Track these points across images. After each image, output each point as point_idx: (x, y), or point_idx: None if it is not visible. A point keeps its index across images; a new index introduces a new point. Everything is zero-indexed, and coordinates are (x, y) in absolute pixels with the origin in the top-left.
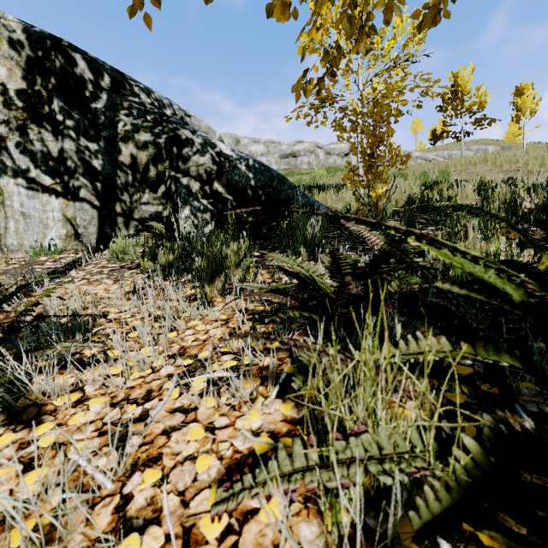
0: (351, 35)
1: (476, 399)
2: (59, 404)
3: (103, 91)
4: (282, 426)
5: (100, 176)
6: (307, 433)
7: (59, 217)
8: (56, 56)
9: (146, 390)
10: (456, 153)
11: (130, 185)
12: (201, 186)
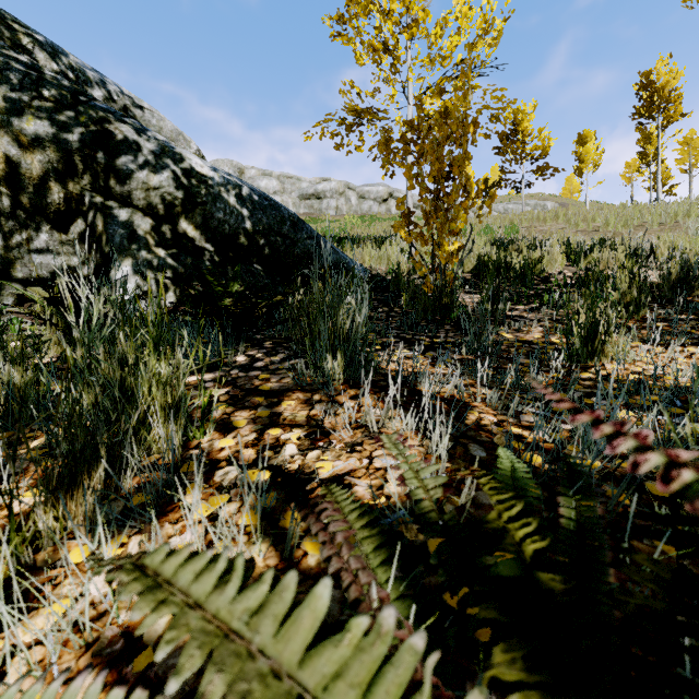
0: None
1: None
2: None
3: None
4: None
5: None
6: None
7: None
8: None
9: None
10: (513, 208)
11: (5, 214)
12: (156, 225)
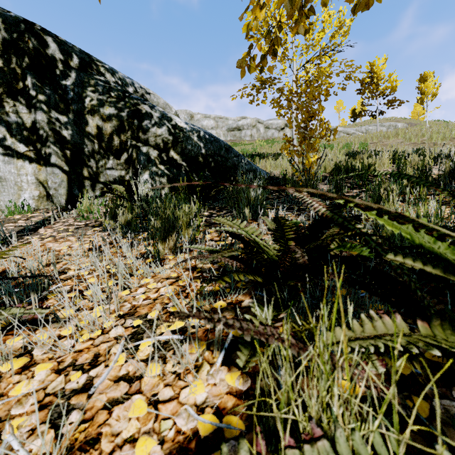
0: (291, 16)
1: (422, 369)
2: (4, 370)
3: (72, 70)
4: (227, 400)
5: (69, 145)
6: (255, 435)
7: (32, 180)
8: (29, 38)
9: (94, 354)
10: (372, 128)
11: (96, 152)
12: (159, 154)
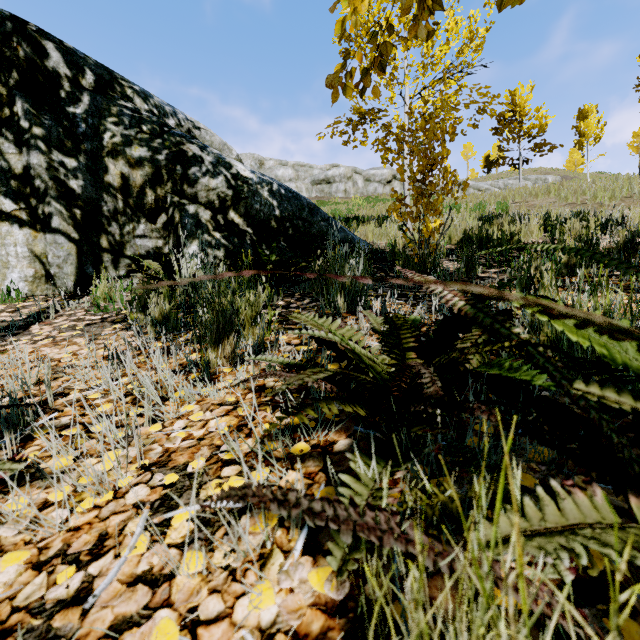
0: (408, 10)
1: None
2: None
3: (84, 91)
4: (311, 619)
5: (80, 201)
6: None
7: (24, 253)
8: (19, 42)
9: (98, 534)
10: (513, 183)
11: (120, 213)
12: (213, 215)
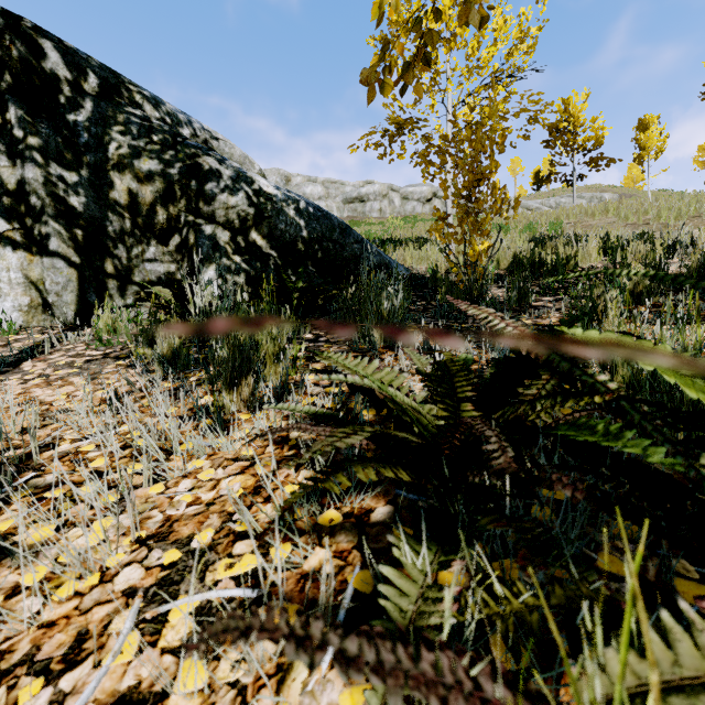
0: None
1: None
2: None
3: (86, 96)
4: None
5: (81, 220)
6: None
7: (18, 279)
8: (11, 41)
9: (76, 632)
10: (566, 201)
11: (128, 234)
12: (232, 236)
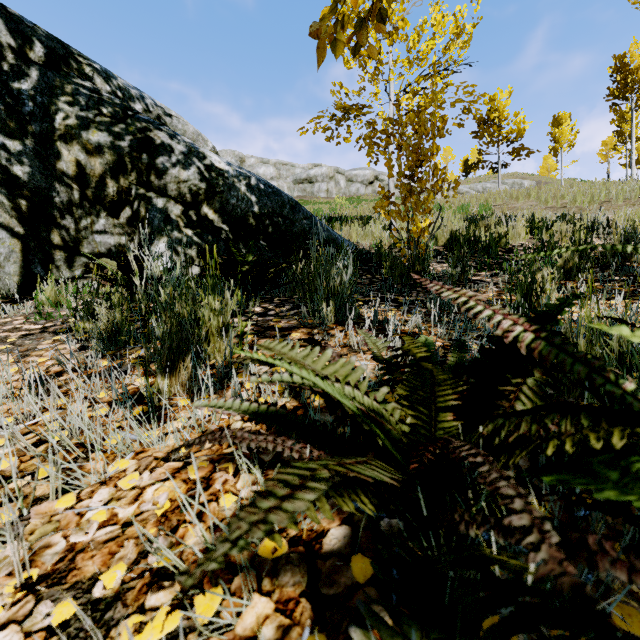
0: None
1: None
2: None
3: (31, 65)
4: None
5: (26, 190)
6: None
7: None
8: None
9: None
10: (491, 187)
11: (76, 205)
12: (184, 210)
